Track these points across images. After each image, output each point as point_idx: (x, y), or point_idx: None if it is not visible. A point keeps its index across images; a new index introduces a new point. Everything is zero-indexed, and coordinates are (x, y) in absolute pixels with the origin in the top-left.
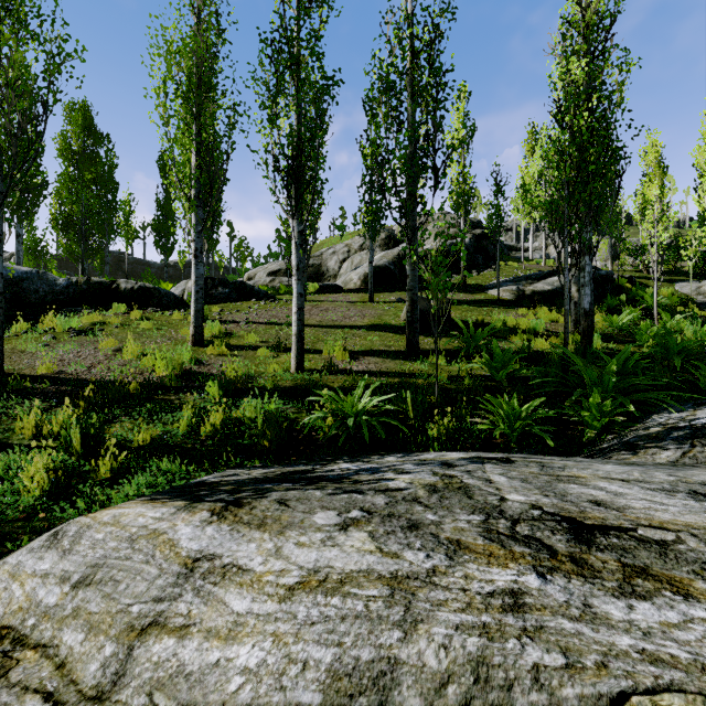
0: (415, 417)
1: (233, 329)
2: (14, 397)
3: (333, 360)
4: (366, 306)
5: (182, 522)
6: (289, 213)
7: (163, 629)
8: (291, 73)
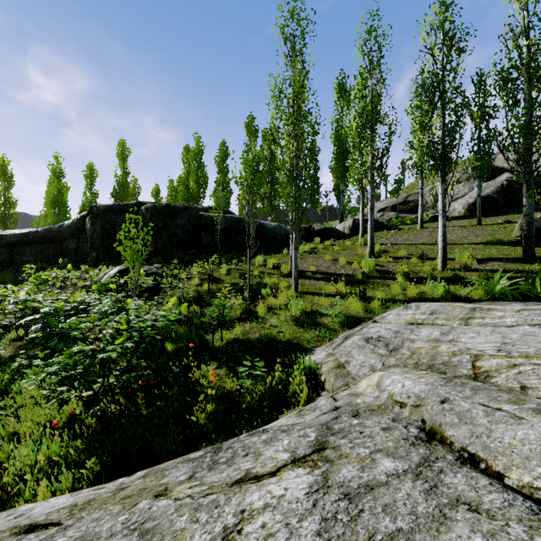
0: (540, 293)
1: (385, 248)
2: (310, 279)
3: (464, 264)
4: (476, 228)
5: (455, 304)
6: (410, 170)
7: (474, 318)
8: (442, 102)
